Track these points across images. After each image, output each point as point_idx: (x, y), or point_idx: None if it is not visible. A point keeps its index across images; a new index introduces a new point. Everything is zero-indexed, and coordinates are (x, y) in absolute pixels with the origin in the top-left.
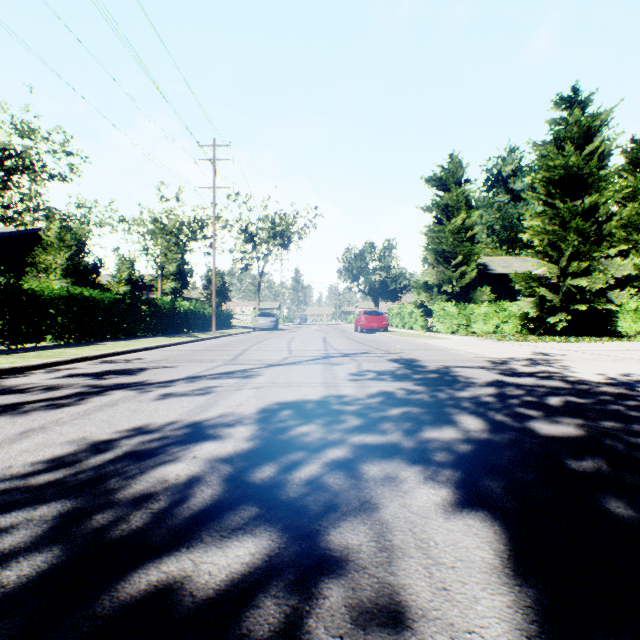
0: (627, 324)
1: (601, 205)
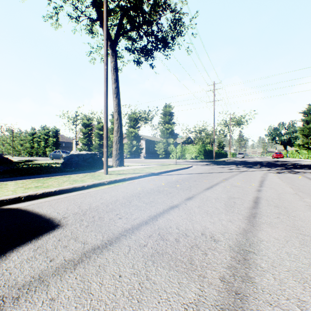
0: None
1: None
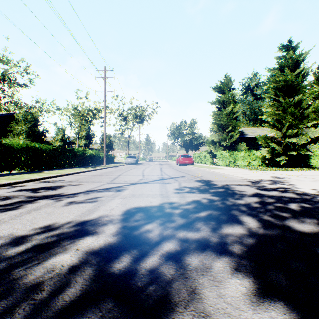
0: (315, 161)
1: (303, 100)
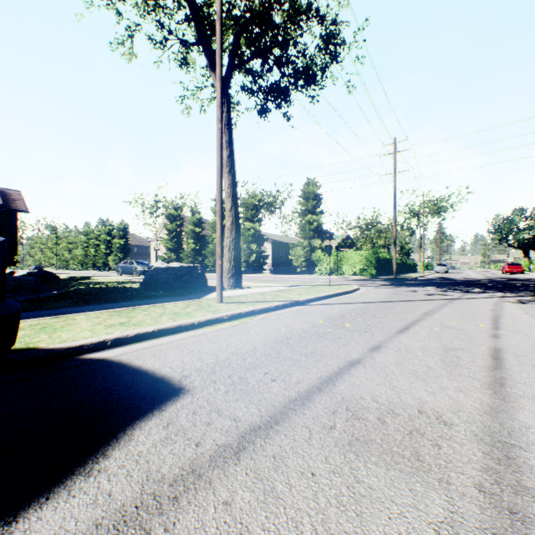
0: None
1: None
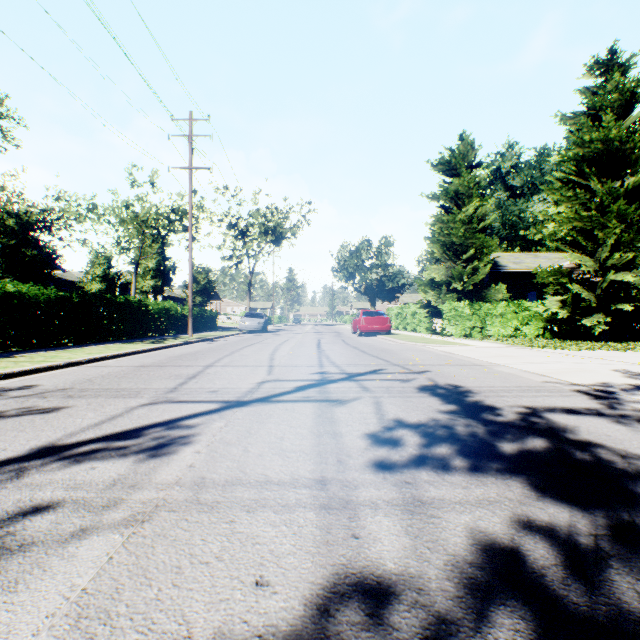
0: None
1: None
